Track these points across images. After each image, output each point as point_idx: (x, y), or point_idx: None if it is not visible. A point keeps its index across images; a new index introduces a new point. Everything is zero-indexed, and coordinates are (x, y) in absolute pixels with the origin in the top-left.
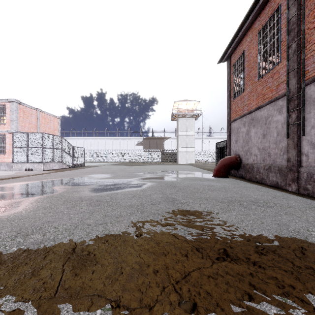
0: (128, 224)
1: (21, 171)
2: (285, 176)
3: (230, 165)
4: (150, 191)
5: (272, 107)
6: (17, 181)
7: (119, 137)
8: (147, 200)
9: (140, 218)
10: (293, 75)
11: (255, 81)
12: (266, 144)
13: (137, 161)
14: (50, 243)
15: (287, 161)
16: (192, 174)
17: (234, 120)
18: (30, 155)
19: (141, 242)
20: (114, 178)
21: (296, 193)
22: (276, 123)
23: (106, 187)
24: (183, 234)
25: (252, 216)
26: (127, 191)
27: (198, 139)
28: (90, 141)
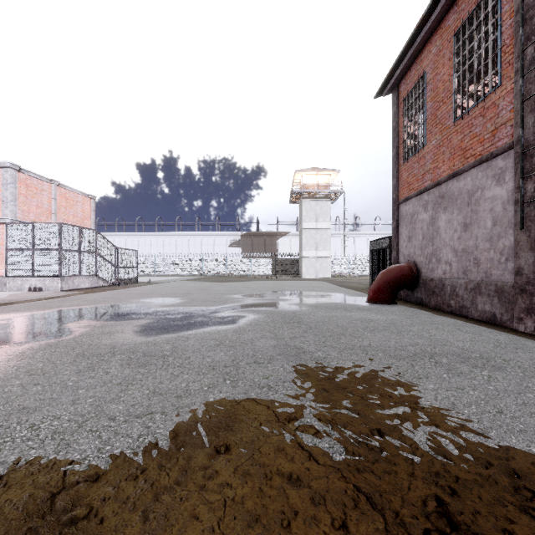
0: (201, 417)
1: (21, 292)
2: (510, 303)
3: (399, 281)
4: (252, 333)
5: (483, 172)
6: (4, 311)
7: (200, 233)
8: (247, 353)
9: (229, 400)
10: (528, 107)
11: (448, 126)
12: (469, 242)
13: (231, 274)
14: (2, 477)
15: (516, 274)
16: (329, 298)
17: (406, 199)
18: (38, 263)
19: (227, 476)
20: (186, 305)
21: (534, 335)
22: (491, 202)
23: (168, 323)
24: (327, 446)
25: (470, 392)
26: (208, 333)
27: (335, 235)
28: (149, 238)
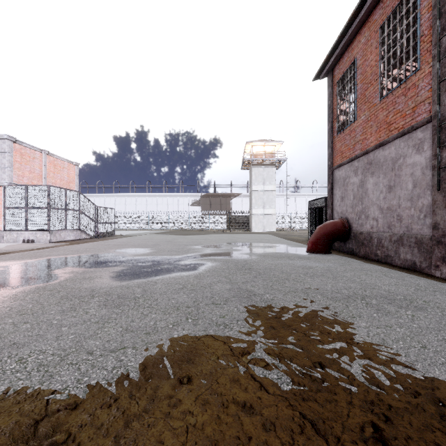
0: (167, 351)
1: (16, 243)
2: (428, 253)
3: (334, 234)
4: (210, 278)
5: (405, 142)
6: (1, 260)
7: (166, 194)
8: (206, 295)
9: (191, 336)
10: (443, 87)
11: (375, 104)
12: (393, 201)
13: (192, 228)
14: None
15: (433, 229)
16: (275, 249)
17: (339, 165)
18: (31, 219)
19: (189, 404)
20: (155, 254)
21: None
22: (411, 167)
23: (140, 270)
24: (276, 378)
25: (397, 329)
26: (173, 278)
27: (280, 196)
28: (124, 199)
